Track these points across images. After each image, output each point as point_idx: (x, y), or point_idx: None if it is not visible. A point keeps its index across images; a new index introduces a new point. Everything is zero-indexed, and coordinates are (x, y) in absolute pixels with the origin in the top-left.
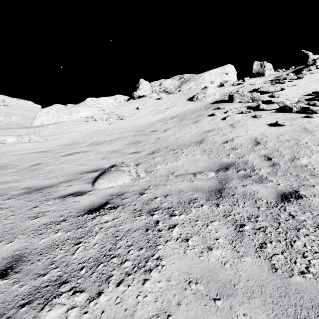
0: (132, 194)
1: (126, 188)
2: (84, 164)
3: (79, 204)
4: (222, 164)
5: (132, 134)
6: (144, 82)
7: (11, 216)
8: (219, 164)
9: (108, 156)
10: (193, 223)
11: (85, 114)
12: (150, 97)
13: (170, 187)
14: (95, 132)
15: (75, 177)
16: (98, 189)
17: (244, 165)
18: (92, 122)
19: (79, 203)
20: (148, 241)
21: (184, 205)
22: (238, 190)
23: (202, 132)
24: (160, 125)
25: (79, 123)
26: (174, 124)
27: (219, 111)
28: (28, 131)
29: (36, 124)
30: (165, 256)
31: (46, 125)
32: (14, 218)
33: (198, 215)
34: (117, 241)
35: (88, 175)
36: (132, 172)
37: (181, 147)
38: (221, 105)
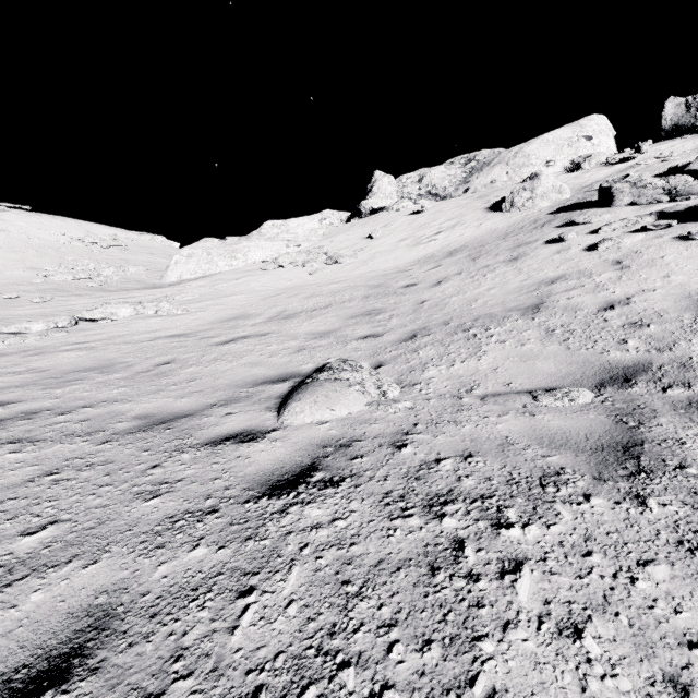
0: (374, 445)
1: (358, 427)
2: (260, 364)
3: (250, 464)
4: (610, 367)
5: (360, 295)
6: (383, 178)
7: (105, 486)
8: (599, 367)
9: (310, 345)
10: (576, 560)
11: (261, 256)
12: (397, 210)
13: (473, 430)
14: (282, 292)
15: (241, 393)
16: (291, 425)
17: (681, 370)
18: (275, 271)
19: (249, 463)
20: (443, 615)
21: (529, 490)
22: (692, 451)
23: (534, 285)
24: (423, 271)
25: (249, 275)
26: (459, 267)
27: (575, 231)
28: (155, 295)
29: (169, 281)
30: (514, 695)
31: (187, 282)
32: (110, 493)
33: (586, 531)
34: (351, 601)
35: (269, 390)
36: (369, 384)
37: (483, 323)
38: (577, 215)
